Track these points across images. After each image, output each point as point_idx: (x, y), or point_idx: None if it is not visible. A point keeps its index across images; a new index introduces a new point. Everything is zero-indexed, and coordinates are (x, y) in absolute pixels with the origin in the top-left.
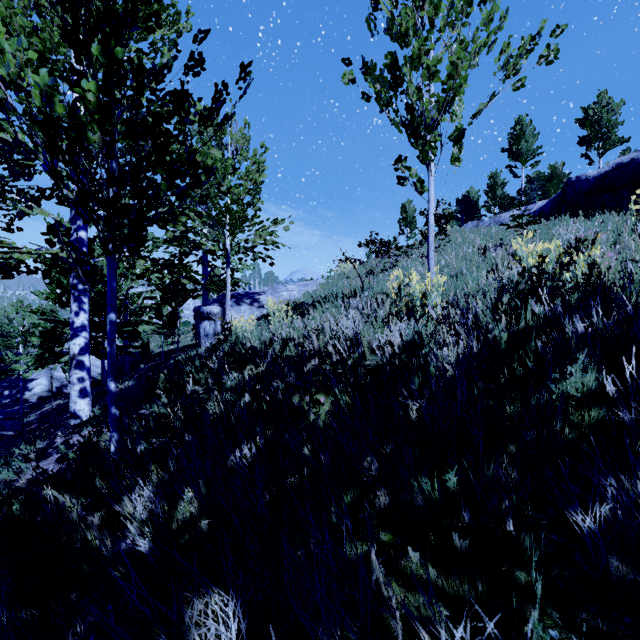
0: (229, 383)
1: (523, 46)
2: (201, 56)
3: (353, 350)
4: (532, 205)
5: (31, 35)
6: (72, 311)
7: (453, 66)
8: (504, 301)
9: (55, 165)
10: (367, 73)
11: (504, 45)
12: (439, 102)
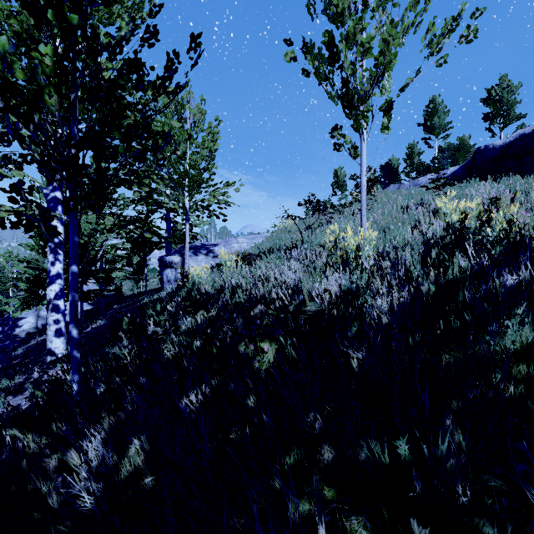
0: (183, 327)
1: (446, 26)
2: (155, 29)
3: (295, 297)
4: (445, 170)
5: (9, 17)
6: (49, 261)
7: (384, 43)
8: (432, 254)
9: (17, 128)
10: (307, 52)
11: (430, 25)
12: (371, 76)
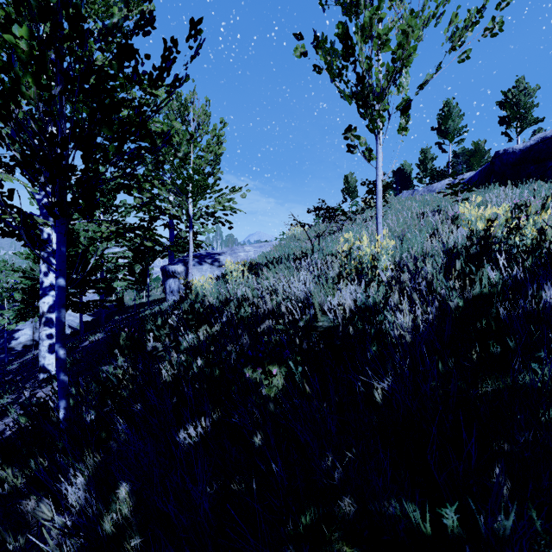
0: (184, 344)
1: (470, 18)
2: (151, 15)
3: (305, 311)
4: (461, 176)
5: None
6: (41, 272)
7: (403, 36)
8: (458, 265)
9: None
10: (318, 46)
11: (452, 15)
12: (389, 71)
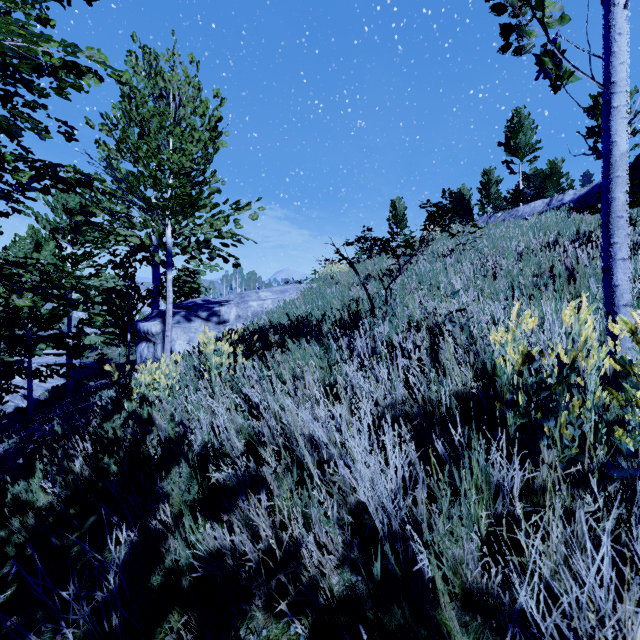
0: None
1: None
2: None
3: None
4: (560, 196)
5: None
6: None
7: None
8: None
9: None
10: None
11: None
12: None
